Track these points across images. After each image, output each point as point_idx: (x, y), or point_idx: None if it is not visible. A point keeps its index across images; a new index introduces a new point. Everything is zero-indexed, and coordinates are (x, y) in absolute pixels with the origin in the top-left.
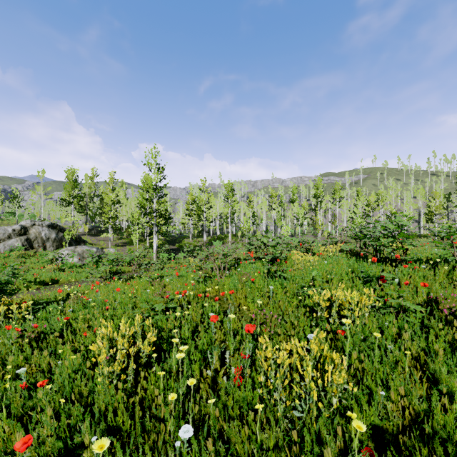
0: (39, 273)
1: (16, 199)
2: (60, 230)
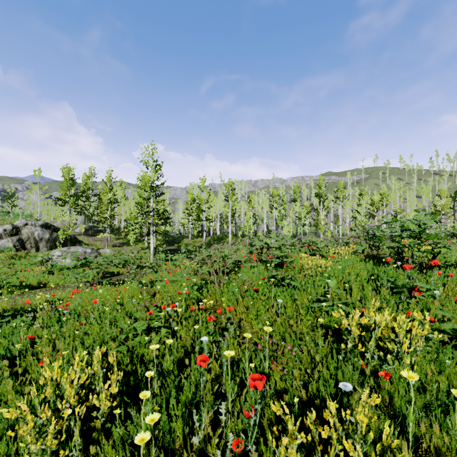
0: (27, 275)
1: (10, 198)
2: (54, 230)
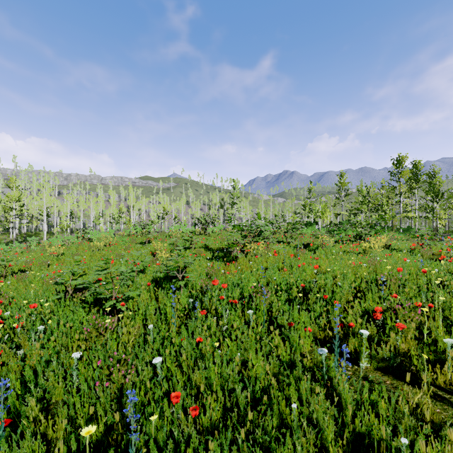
0: None
1: None
2: None
